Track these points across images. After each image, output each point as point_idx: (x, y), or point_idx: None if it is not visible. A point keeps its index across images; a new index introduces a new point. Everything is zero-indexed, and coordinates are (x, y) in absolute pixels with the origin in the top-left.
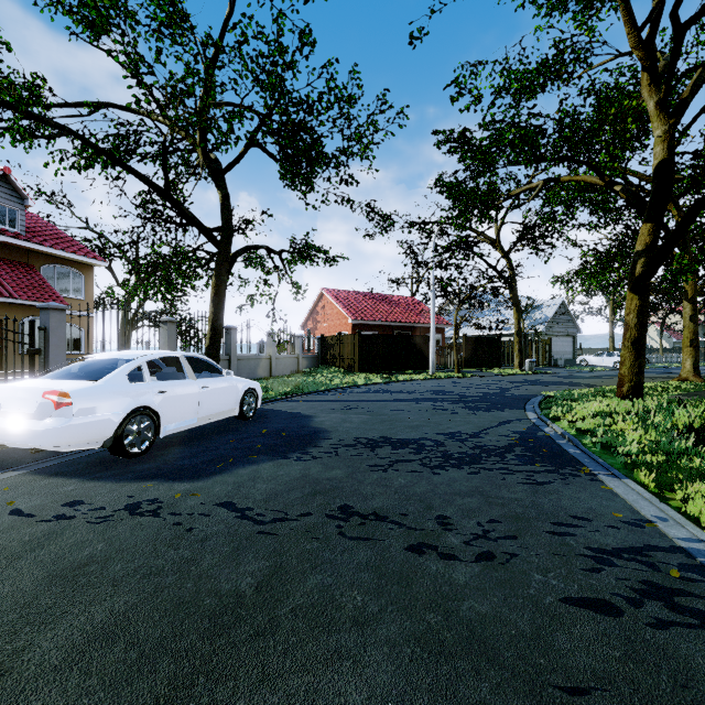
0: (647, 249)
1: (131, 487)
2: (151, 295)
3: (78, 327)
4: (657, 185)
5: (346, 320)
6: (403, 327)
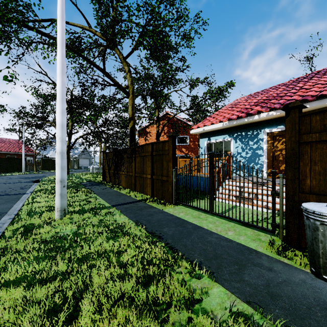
0: (68, 146)
1: None
2: None
3: None
4: (69, 134)
5: None
6: (12, 154)
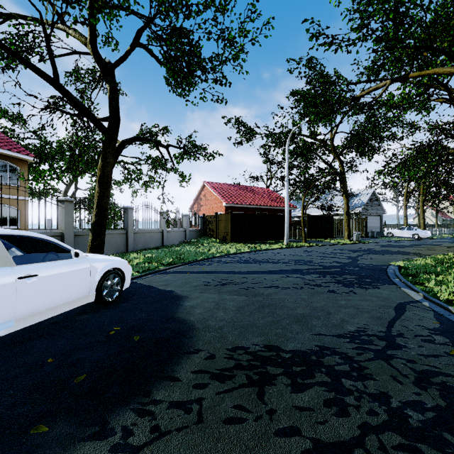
0: None
1: None
2: (53, 179)
3: (14, 208)
4: None
5: (221, 203)
6: (262, 209)
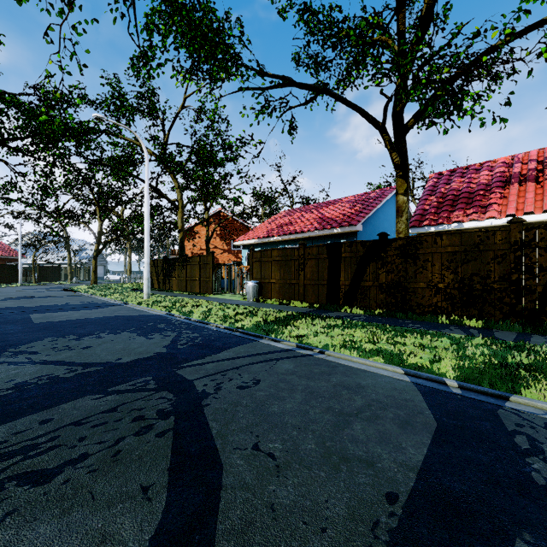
0: (97, 250)
1: None
2: None
3: None
4: (98, 236)
5: None
6: None
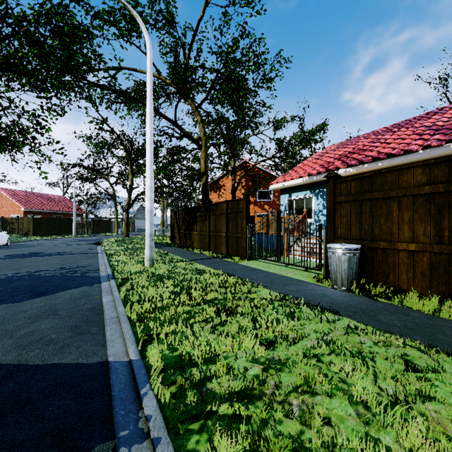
0: (128, 203)
1: (8, 249)
2: None
3: None
4: (129, 190)
5: (19, 208)
6: (58, 213)
